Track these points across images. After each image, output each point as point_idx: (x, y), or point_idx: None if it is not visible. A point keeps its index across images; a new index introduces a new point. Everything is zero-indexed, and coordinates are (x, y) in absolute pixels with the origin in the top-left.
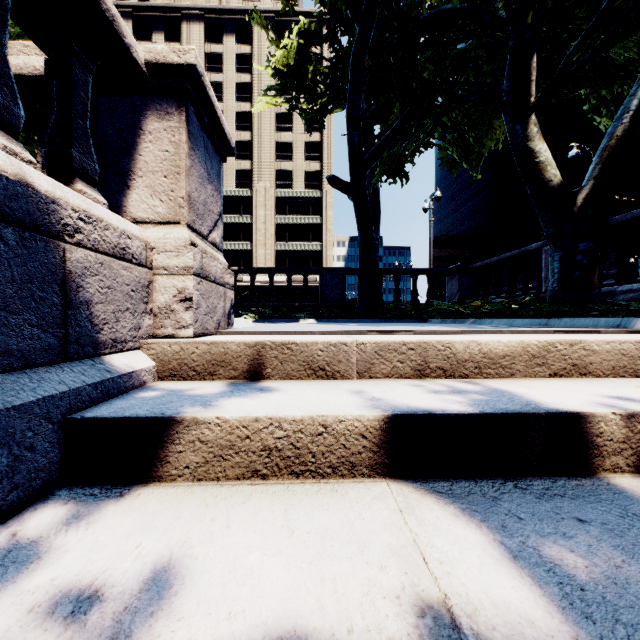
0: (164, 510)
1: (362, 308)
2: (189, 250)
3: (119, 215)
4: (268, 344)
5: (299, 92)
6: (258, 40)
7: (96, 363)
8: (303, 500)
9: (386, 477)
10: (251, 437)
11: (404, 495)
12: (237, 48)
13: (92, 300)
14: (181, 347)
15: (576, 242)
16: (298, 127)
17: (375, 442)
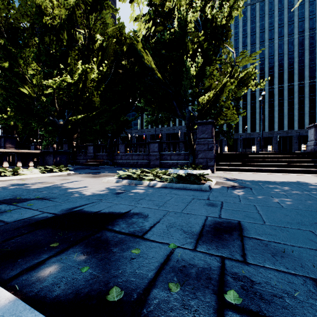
0: None
1: None
2: None
3: None
4: None
5: None
6: None
7: None
8: None
9: None
10: None
11: None
12: None
13: None
14: None
15: (21, 148)
16: None
17: None
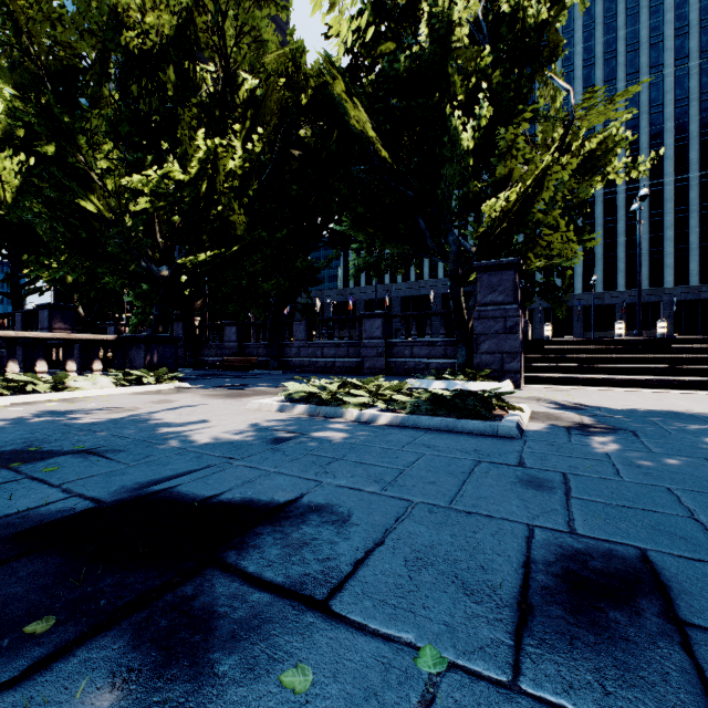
0: None
1: None
2: None
3: None
4: None
5: None
6: None
7: None
8: None
9: None
10: None
11: None
12: None
13: None
14: None
15: (88, 331)
16: None
17: None
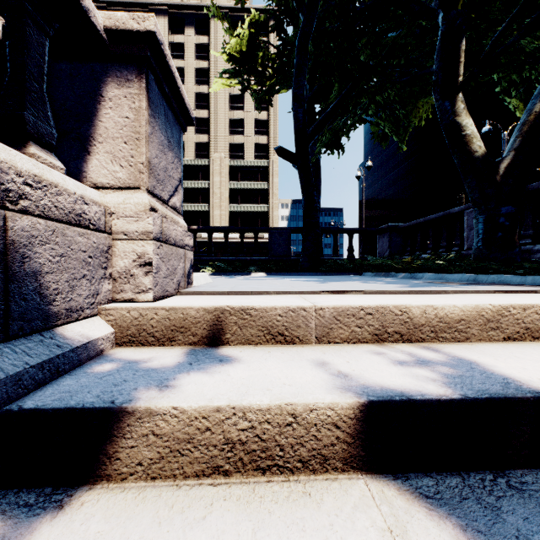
0: (108, 533)
1: (306, 262)
2: (148, 215)
3: (79, 180)
4: (227, 309)
5: (250, 75)
6: (214, 32)
7: (45, 338)
8: (273, 512)
9: (361, 471)
10: (212, 429)
11: (388, 502)
12: (196, 39)
13: (41, 270)
14: (140, 313)
15: (499, 206)
16: (248, 106)
17: (349, 432)
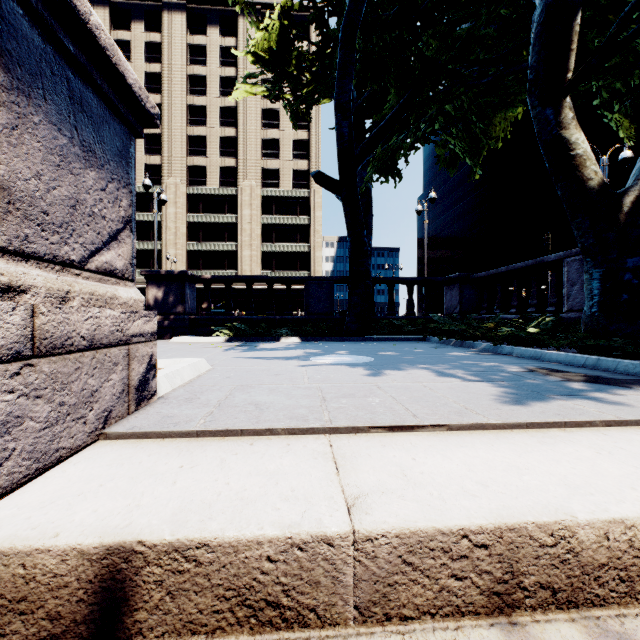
0: None
1: (352, 323)
2: None
3: None
4: (138, 550)
5: (282, 79)
6: (243, 33)
7: None
8: None
9: None
10: None
11: None
12: (221, 40)
13: None
14: None
15: (623, 257)
16: (285, 124)
17: None
